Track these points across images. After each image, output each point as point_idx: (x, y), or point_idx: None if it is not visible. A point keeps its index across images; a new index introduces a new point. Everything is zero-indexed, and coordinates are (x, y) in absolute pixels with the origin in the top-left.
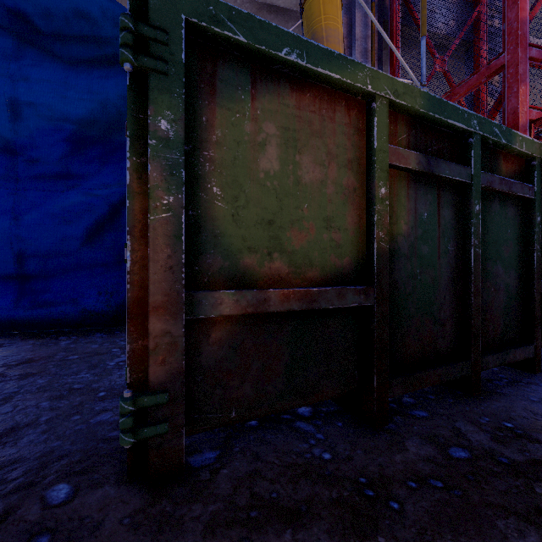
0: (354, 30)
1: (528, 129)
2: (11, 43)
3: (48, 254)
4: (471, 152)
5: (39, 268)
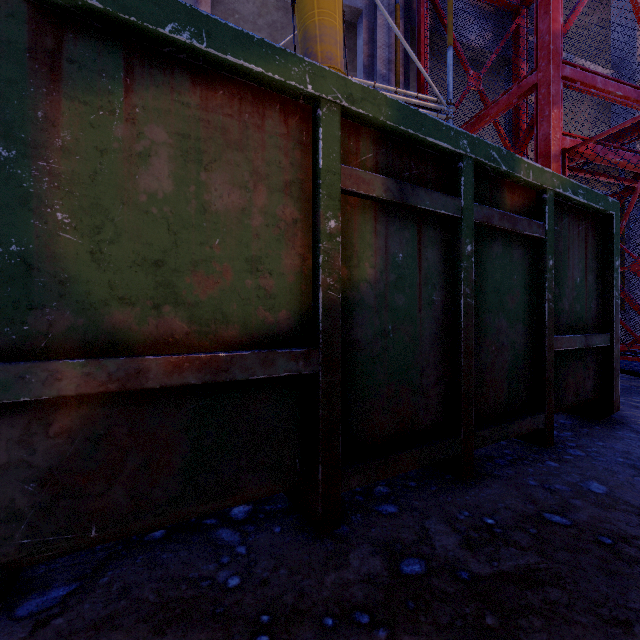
0: (376, 36)
1: (562, 160)
2: None
3: None
4: (461, 180)
5: None
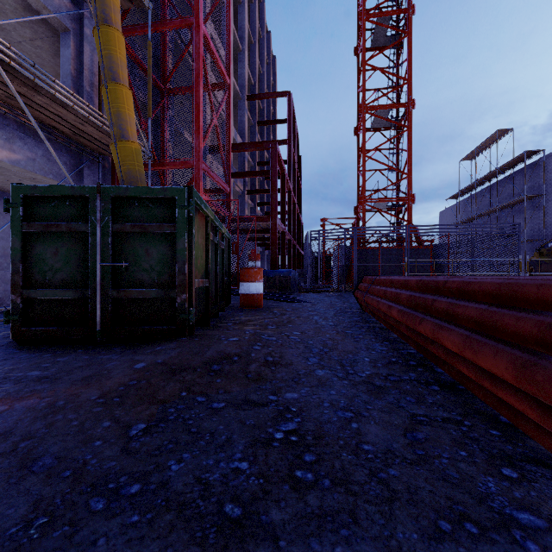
0: (82, 59)
1: None
2: None
3: None
4: (218, 233)
5: None
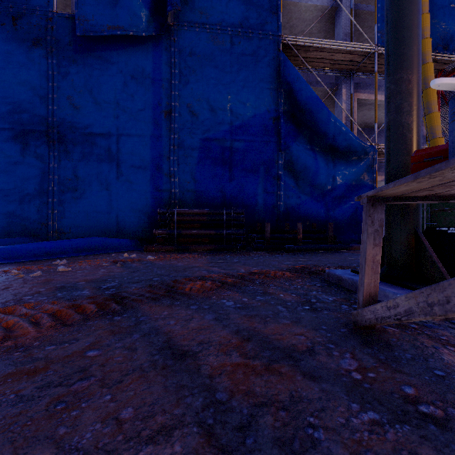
0: None
1: None
2: (329, 156)
3: (339, 222)
4: None
5: (337, 226)
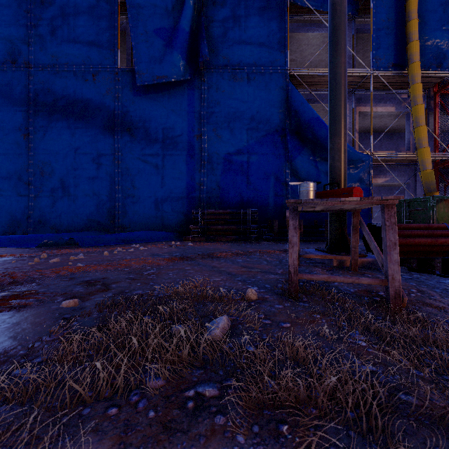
0: None
1: None
2: None
3: None
4: None
5: None
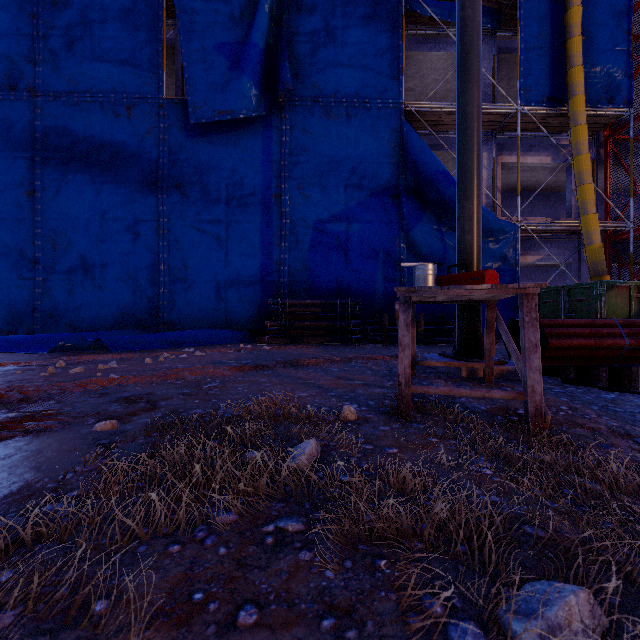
0: None
1: None
2: None
3: None
4: None
5: None
